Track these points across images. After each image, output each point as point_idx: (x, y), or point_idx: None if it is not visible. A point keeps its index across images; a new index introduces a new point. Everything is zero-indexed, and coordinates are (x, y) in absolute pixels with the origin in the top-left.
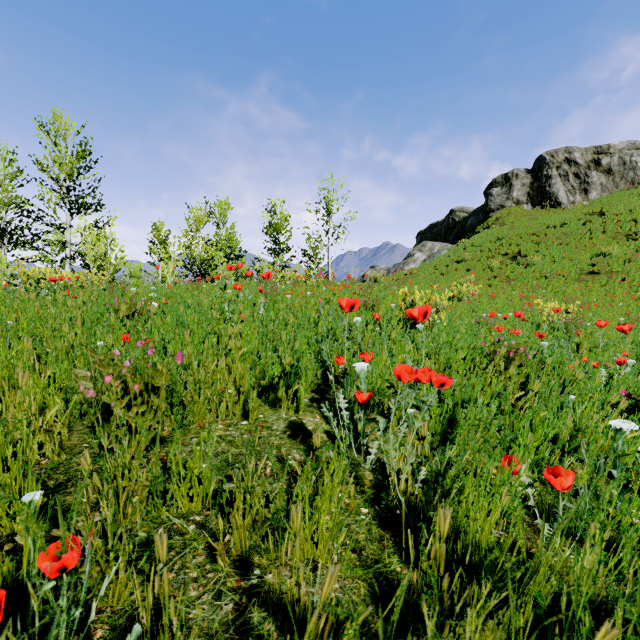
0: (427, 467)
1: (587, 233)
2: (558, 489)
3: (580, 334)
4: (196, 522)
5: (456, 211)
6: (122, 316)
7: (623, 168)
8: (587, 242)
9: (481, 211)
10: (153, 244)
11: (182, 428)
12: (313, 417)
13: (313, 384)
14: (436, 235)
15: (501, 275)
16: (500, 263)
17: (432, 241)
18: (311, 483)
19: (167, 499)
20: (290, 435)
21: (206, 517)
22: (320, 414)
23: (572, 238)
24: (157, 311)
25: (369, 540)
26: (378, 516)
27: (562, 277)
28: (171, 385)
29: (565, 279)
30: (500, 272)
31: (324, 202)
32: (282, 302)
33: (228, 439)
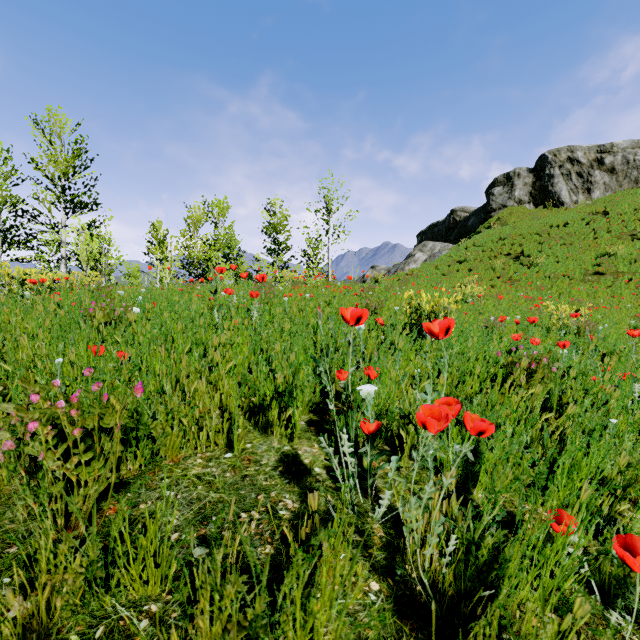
0: (456, 532)
1: (591, 233)
2: (634, 568)
3: (593, 338)
4: (151, 614)
5: (457, 211)
6: (98, 323)
7: (627, 167)
8: (591, 242)
9: (482, 211)
10: (151, 244)
11: (152, 465)
12: (310, 446)
13: (311, 403)
14: (437, 235)
15: (504, 275)
16: (503, 263)
17: (433, 241)
18: (303, 579)
19: (112, 583)
20: (282, 472)
21: (165, 605)
22: (318, 442)
23: (576, 238)
24: (142, 316)
25: (382, 638)
26: (393, 596)
27: (566, 278)
28: (129, 421)
29: (570, 280)
30: (503, 272)
31: (324, 201)
32: (279, 305)
33: (206, 479)
